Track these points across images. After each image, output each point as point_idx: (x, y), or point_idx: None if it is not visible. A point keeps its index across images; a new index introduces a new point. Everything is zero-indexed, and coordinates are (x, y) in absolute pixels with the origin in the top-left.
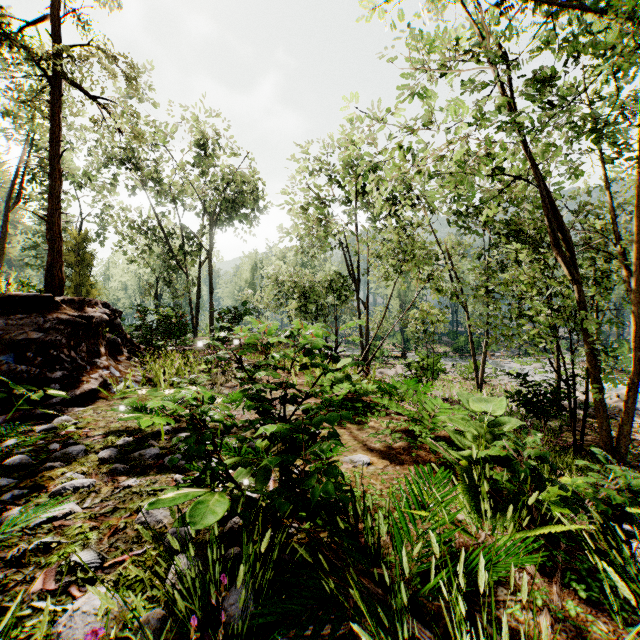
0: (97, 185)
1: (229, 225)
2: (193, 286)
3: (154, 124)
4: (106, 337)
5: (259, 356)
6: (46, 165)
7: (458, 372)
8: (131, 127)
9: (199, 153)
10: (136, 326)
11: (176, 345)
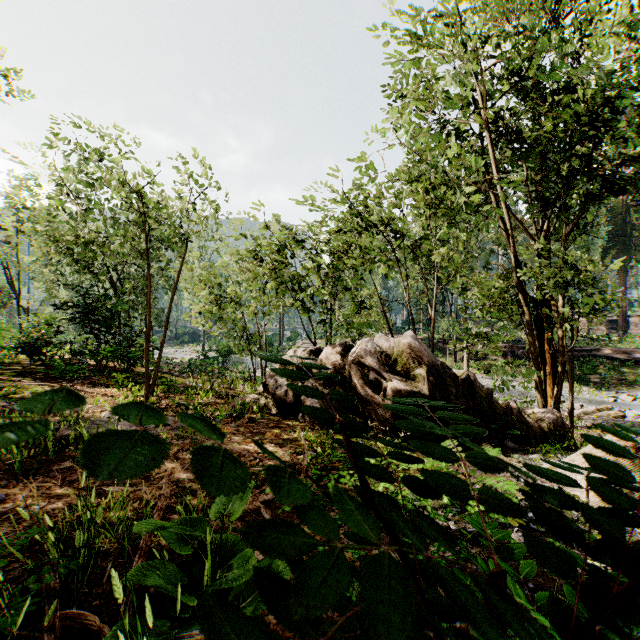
0: None
1: None
2: None
3: None
4: None
5: None
6: None
7: None
8: None
9: None
10: None
11: None
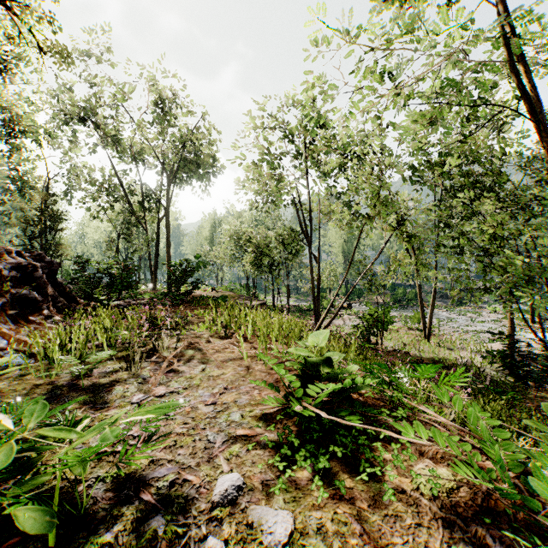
0: (59, 144)
1: (187, 184)
2: (152, 241)
3: (112, 82)
4: (11, 293)
5: (209, 311)
6: (6, 122)
7: (403, 322)
8: (51, 41)
9: (155, 110)
10: (71, 279)
11: (124, 299)
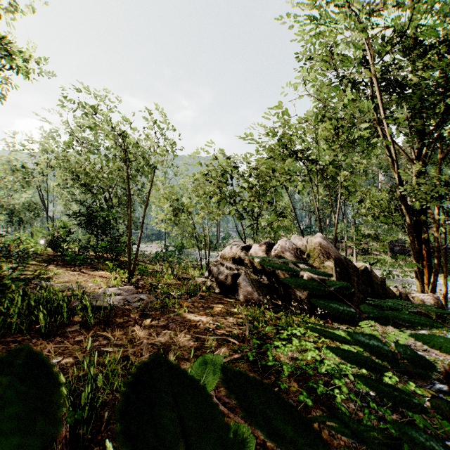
0: None
1: None
2: None
3: None
4: None
5: None
6: None
7: None
8: None
9: None
10: None
11: None
